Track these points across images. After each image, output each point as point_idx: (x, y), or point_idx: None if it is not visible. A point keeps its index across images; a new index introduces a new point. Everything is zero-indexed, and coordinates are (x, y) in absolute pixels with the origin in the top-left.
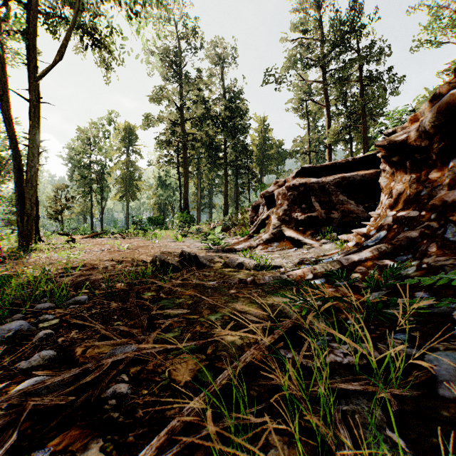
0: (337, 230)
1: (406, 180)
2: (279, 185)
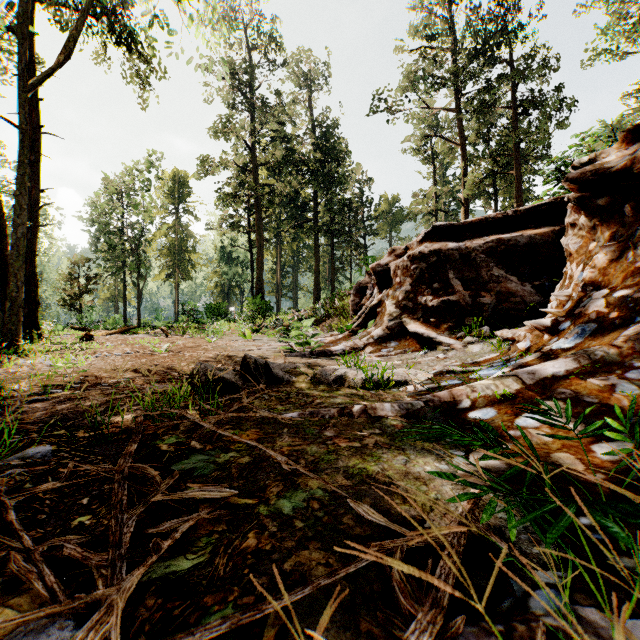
0: (490, 322)
1: (623, 237)
2: (397, 255)
